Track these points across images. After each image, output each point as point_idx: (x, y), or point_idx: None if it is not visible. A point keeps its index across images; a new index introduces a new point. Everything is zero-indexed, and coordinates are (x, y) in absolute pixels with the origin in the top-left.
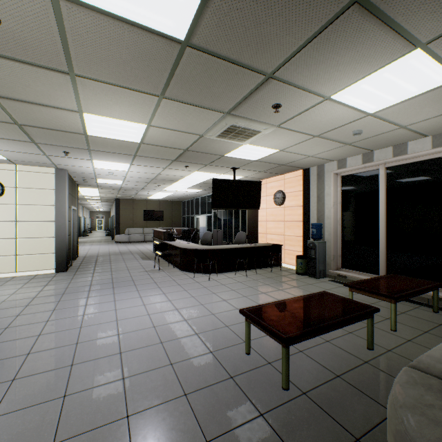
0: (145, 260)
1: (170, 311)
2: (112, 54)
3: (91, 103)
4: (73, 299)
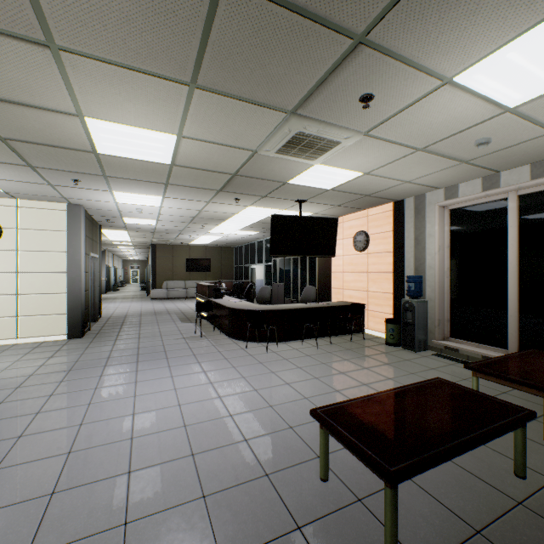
0: (184, 323)
1: (211, 400)
2: (106, 2)
3: (92, 101)
4: (81, 378)
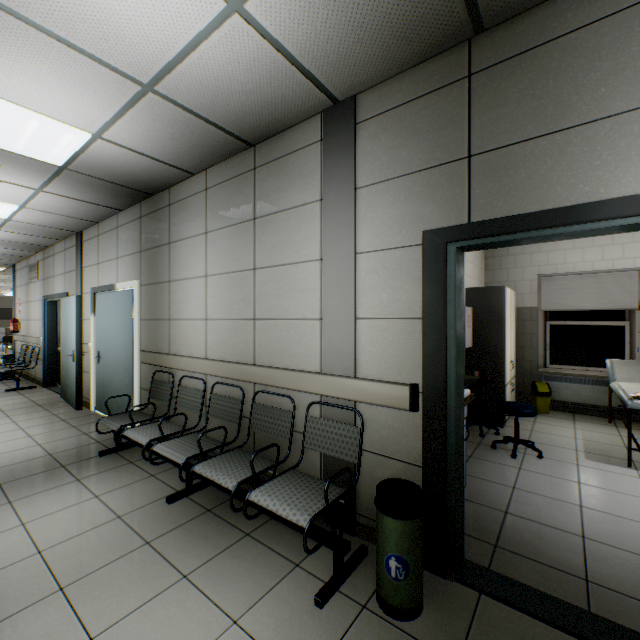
0: None
1: None
2: None
3: None
4: None
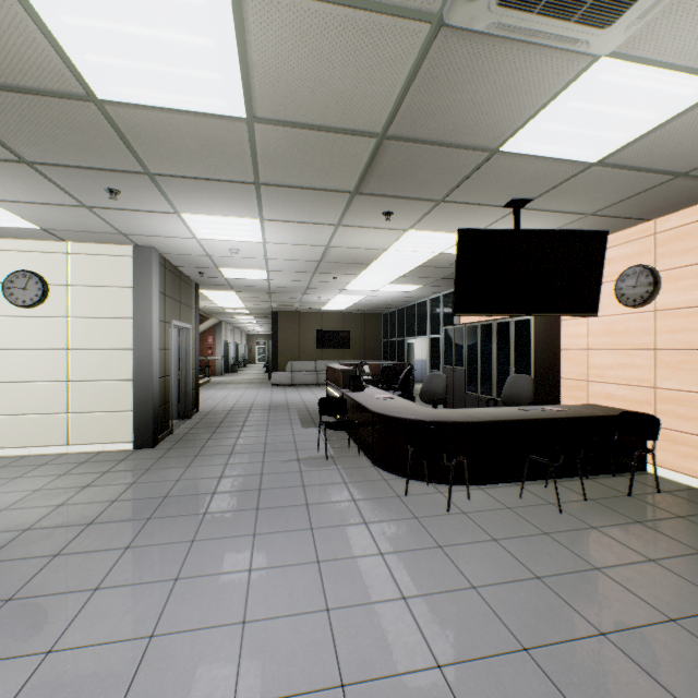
0: (305, 428)
1: None
2: None
3: None
4: (91, 551)
